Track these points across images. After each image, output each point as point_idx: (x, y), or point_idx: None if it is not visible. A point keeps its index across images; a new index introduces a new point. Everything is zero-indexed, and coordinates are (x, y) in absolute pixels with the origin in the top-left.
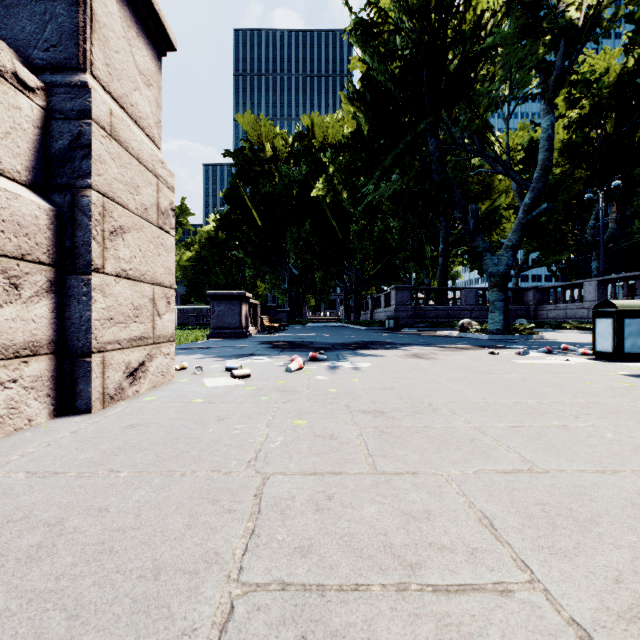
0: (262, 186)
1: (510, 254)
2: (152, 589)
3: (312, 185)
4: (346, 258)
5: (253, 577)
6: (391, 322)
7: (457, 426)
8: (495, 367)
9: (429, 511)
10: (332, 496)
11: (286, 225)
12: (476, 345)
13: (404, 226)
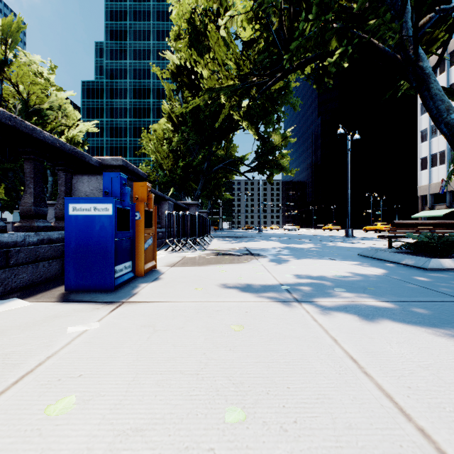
0: None
1: None
2: None
3: None
4: None
5: None
6: None
7: None
8: None
9: None
10: None
11: None
12: None
13: None
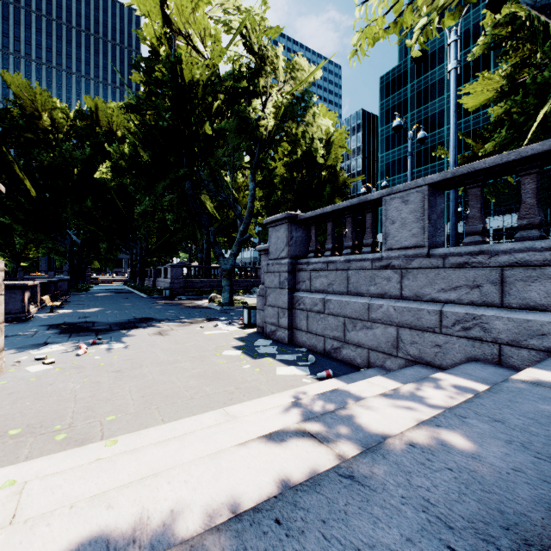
0: (37, 155)
1: (233, 258)
2: (57, 412)
3: (96, 165)
4: (131, 232)
5: (78, 407)
6: (167, 292)
7: (144, 371)
8: (191, 339)
9: (119, 392)
10: (96, 394)
11: (67, 196)
12: (204, 318)
13: (178, 220)
